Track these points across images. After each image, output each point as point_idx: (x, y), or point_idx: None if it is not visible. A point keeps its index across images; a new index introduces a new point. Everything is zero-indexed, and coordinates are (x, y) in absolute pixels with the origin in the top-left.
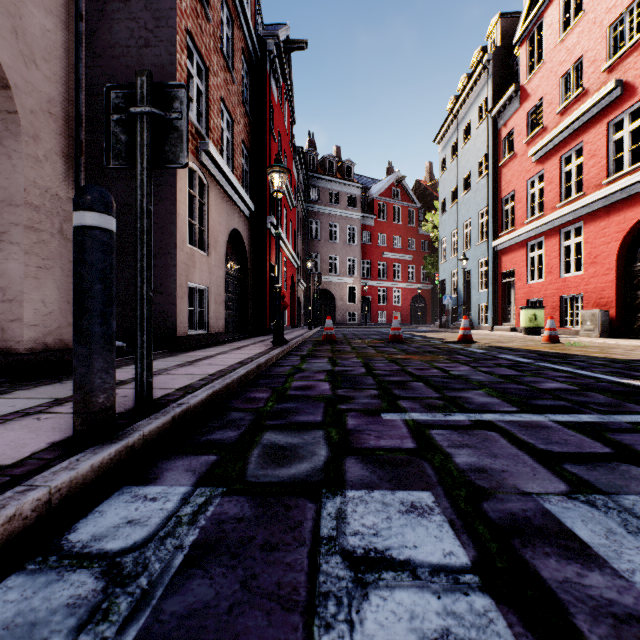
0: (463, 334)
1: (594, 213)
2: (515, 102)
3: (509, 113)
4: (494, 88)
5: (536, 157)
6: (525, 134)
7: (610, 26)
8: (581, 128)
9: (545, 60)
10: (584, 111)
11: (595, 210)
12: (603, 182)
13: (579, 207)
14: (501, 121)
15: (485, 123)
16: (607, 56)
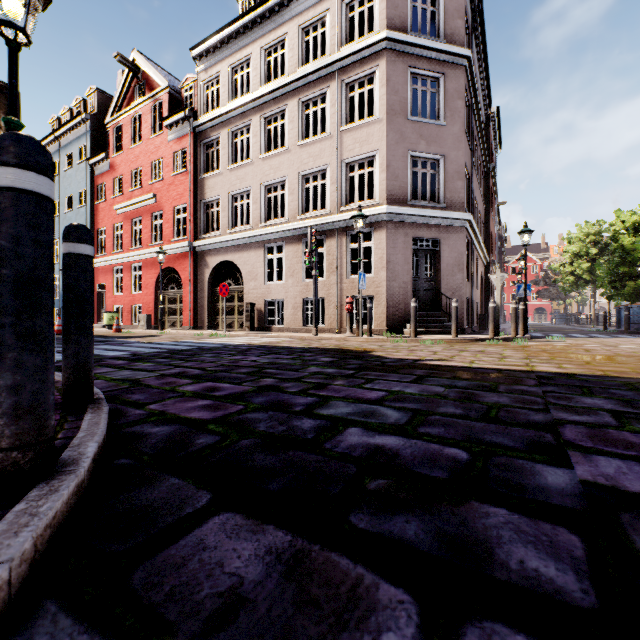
0: (58, 329)
1: (147, 260)
2: (107, 165)
3: (103, 170)
4: (92, 143)
5: (119, 212)
6: (113, 192)
7: (153, 162)
8: (142, 209)
9: (125, 152)
10: (142, 201)
11: (147, 258)
12: (150, 245)
13: (140, 254)
14: (98, 171)
15: (85, 165)
16: (152, 177)
